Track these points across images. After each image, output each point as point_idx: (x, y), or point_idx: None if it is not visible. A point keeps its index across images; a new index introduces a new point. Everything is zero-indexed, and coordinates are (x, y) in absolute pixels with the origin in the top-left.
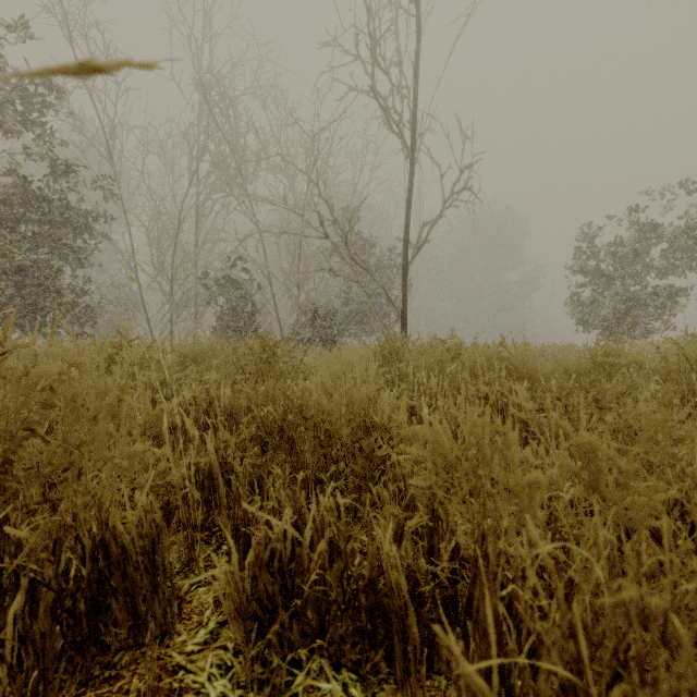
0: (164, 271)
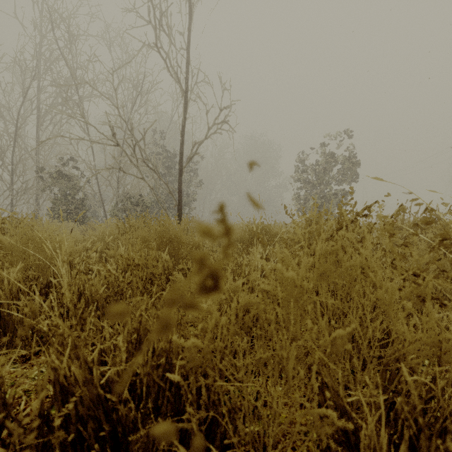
0: (5, 165)
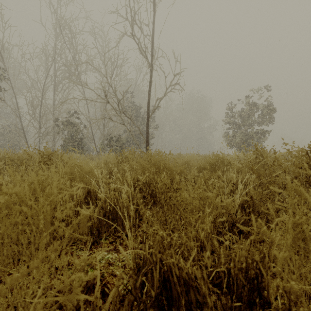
0: (36, 117)
